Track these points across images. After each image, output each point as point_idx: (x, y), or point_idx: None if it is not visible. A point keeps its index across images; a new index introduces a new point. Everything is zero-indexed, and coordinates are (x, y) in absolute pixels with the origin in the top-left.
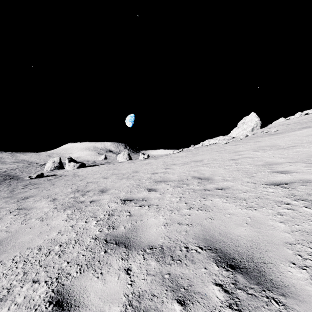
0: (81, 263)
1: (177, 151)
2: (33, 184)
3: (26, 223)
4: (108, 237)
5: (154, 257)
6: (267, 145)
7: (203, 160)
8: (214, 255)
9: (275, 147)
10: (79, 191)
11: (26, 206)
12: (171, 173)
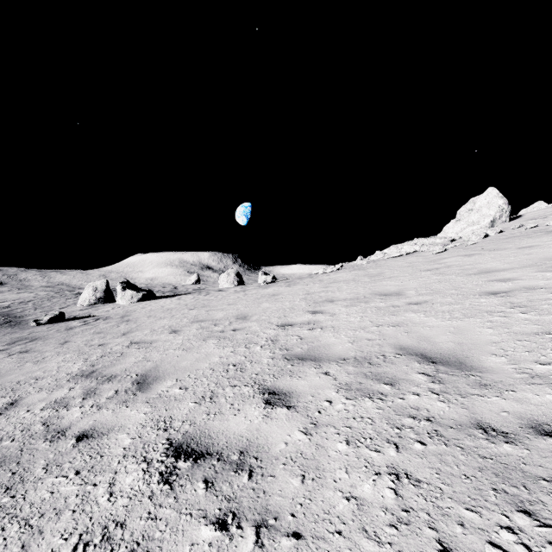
0: None
1: (333, 268)
2: (29, 340)
3: None
4: None
5: None
6: None
7: (403, 292)
8: None
9: None
10: (92, 374)
11: None
12: (329, 329)
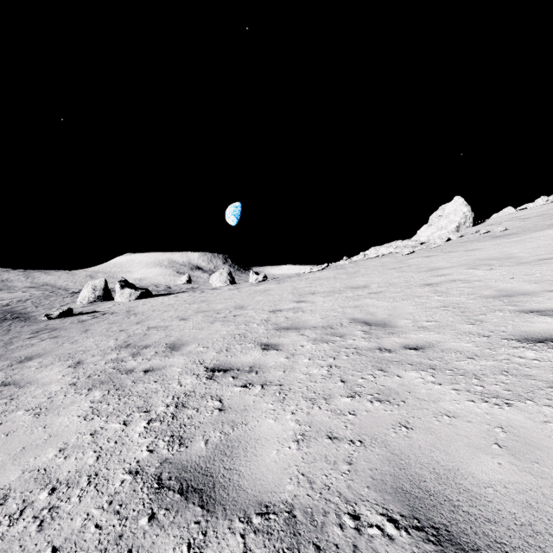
0: (86, 552)
1: (318, 268)
2: (50, 330)
3: (4, 420)
4: (166, 469)
5: (272, 547)
6: (493, 257)
7: (368, 286)
8: (435, 552)
9: (510, 260)
10: (130, 346)
11: (19, 378)
12: (308, 312)
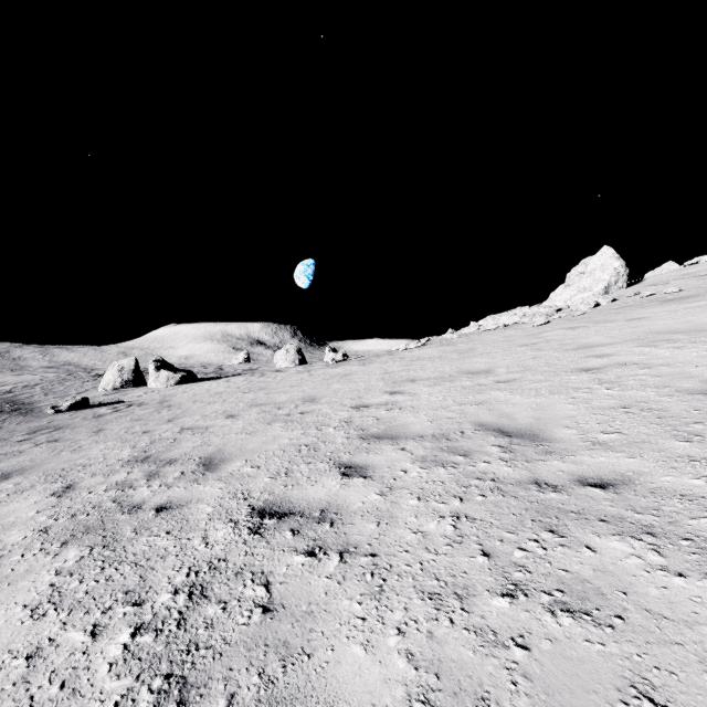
0: None
1: (417, 344)
2: (53, 429)
3: None
4: None
5: None
6: (674, 328)
7: (493, 370)
8: None
9: (705, 334)
10: (148, 459)
11: None
12: (408, 409)
